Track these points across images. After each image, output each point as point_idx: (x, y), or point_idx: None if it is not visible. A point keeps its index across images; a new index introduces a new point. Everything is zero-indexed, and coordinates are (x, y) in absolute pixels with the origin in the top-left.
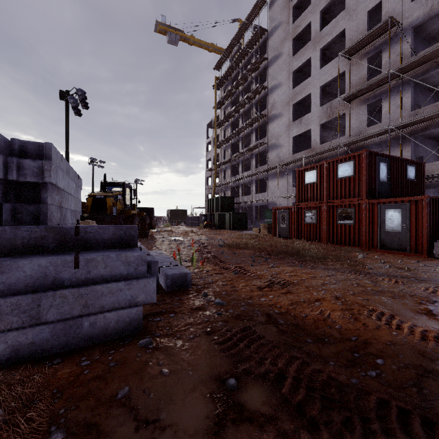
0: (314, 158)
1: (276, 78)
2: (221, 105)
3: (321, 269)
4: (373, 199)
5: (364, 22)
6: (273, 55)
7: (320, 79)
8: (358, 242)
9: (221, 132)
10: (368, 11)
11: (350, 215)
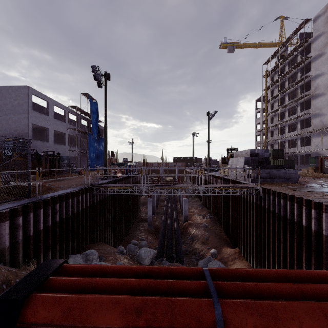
0: None
1: (319, 69)
2: (270, 88)
3: None
4: None
5: None
6: (316, 54)
7: None
8: None
9: (270, 106)
10: None
11: None
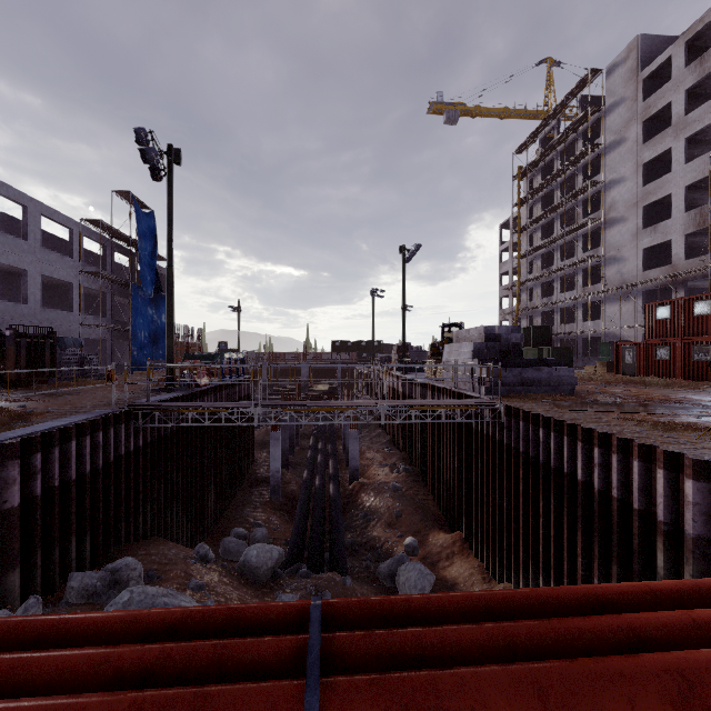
0: (675, 278)
1: (616, 170)
2: (527, 203)
3: (661, 389)
4: None
5: None
6: (611, 140)
7: (685, 178)
8: None
9: (527, 239)
10: None
11: (707, 352)
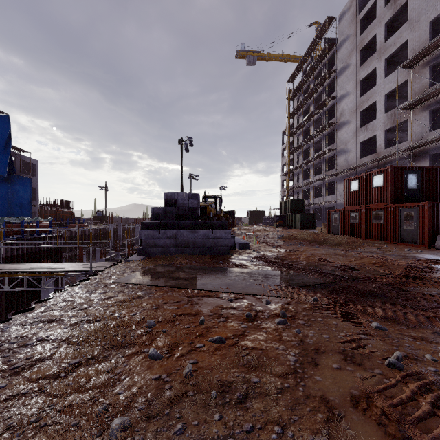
0: (379, 162)
1: (344, 88)
2: (293, 115)
3: (327, 248)
4: (400, 203)
5: (426, 32)
6: (341, 67)
7: (385, 88)
8: (386, 237)
9: (293, 140)
10: (430, 21)
11: (380, 216)
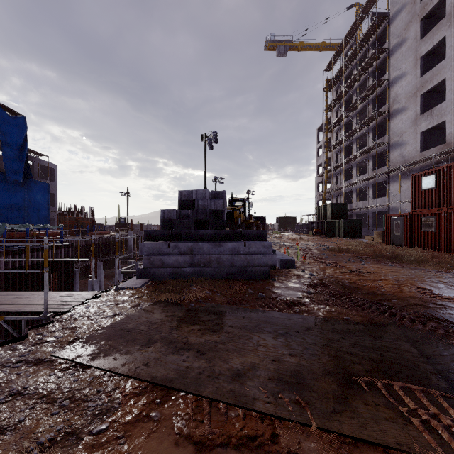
0: (450, 155)
1: (398, 68)
2: (332, 107)
3: (408, 268)
4: None
5: None
6: (395, 43)
7: None
8: None
9: (332, 135)
10: None
11: None
